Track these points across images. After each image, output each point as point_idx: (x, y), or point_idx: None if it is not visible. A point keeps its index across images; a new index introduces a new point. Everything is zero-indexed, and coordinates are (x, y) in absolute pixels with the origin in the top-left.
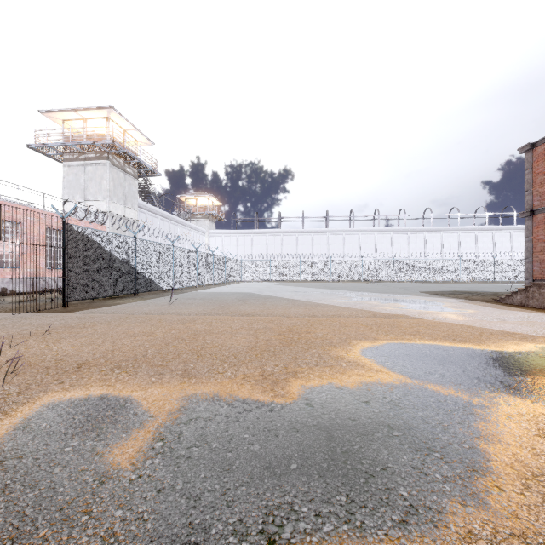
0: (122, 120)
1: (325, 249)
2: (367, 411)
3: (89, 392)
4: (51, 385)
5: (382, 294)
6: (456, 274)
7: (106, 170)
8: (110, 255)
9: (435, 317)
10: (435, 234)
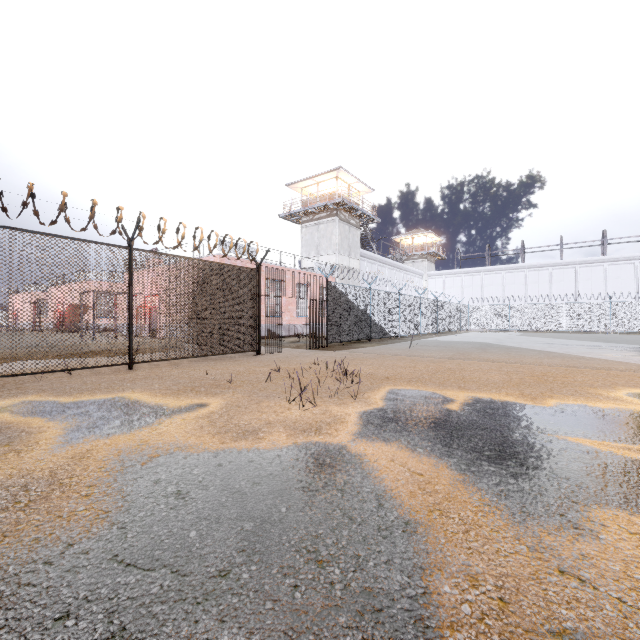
0: (348, 176)
1: (600, 286)
2: (612, 417)
3: (408, 388)
4: (383, 383)
5: None
6: None
7: (335, 226)
8: (353, 305)
9: None
10: None
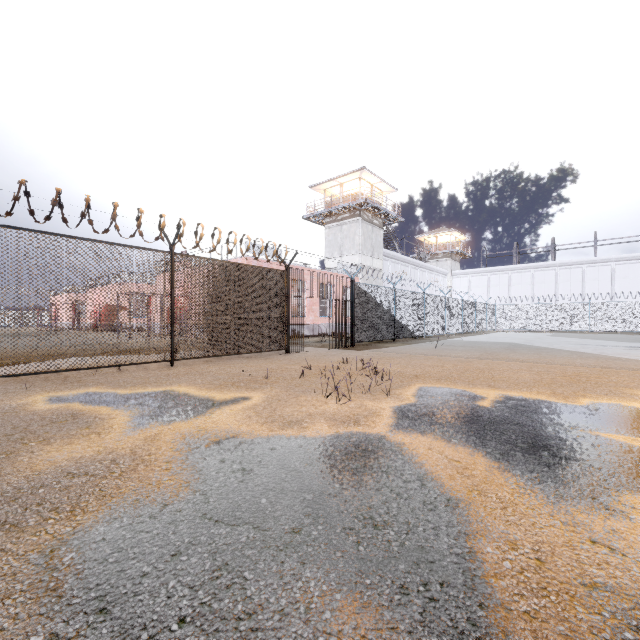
0: (371, 176)
1: (639, 284)
2: None
3: (438, 386)
4: (412, 381)
5: None
6: None
7: (358, 226)
8: (378, 305)
9: None
10: None
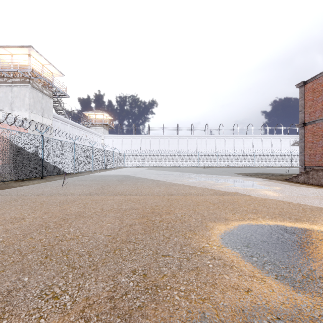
0: (39, 57)
1: (176, 147)
2: None
3: None
4: None
5: (214, 175)
6: (252, 162)
7: (28, 91)
8: (19, 148)
9: (258, 193)
10: (240, 139)
